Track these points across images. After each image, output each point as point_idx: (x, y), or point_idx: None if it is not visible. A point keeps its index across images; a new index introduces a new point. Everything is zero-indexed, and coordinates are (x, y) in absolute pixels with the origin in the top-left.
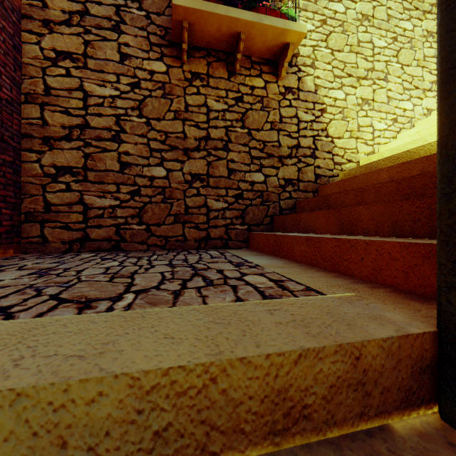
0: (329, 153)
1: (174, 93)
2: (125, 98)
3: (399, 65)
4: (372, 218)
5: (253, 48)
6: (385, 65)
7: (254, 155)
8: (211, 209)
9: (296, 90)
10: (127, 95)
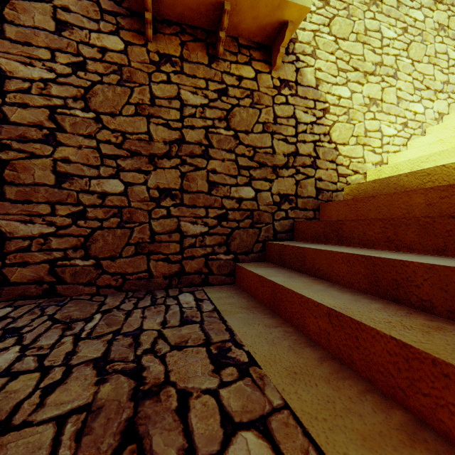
0: (332, 162)
1: (136, 80)
2: (63, 83)
3: (409, 60)
4: (441, 287)
5: (240, 26)
6: (394, 59)
7: (242, 164)
8: (186, 234)
9: (293, 83)
10: (67, 80)
